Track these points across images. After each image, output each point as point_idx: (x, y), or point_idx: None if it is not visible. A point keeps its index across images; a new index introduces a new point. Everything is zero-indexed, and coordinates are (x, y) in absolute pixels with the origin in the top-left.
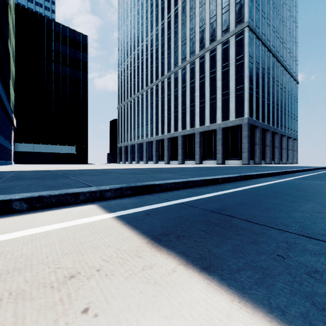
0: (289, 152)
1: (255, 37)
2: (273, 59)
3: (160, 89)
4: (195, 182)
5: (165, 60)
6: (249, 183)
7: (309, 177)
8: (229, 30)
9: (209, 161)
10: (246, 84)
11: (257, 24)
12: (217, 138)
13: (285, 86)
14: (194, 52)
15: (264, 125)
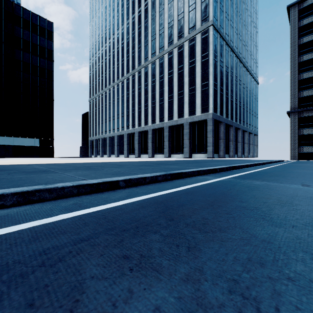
0: (250, 146)
1: (219, 37)
2: (236, 60)
3: (131, 83)
4: (57, 190)
5: (135, 54)
6: (163, 187)
7: (254, 174)
8: (195, 27)
9: (177, 155)
10: (211, 80)
11: (221, 24)
12: (184, 132)
13: (247, 85)
14: (163, 47)
15: (228, 121)
